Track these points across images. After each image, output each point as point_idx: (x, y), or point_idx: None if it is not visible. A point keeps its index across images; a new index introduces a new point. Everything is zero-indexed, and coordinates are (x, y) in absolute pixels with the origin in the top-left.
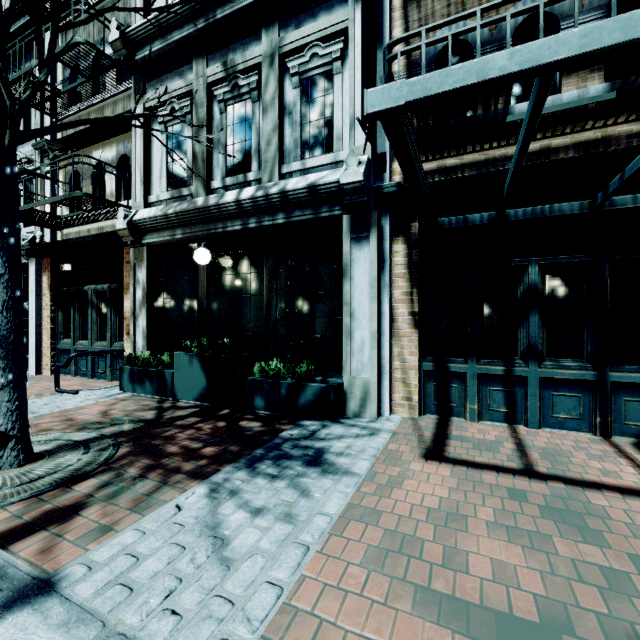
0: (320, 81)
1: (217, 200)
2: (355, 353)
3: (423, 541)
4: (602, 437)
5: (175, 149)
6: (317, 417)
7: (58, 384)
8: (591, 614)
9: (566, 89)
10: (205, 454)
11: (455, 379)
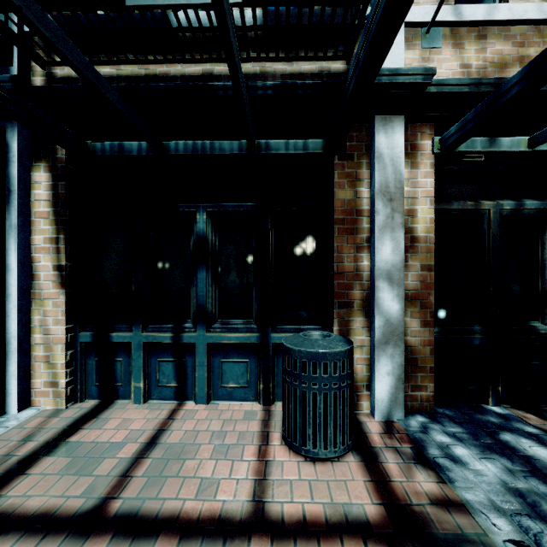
0: None
1: None
2: None
3: None
4: (265, 405)
5: None
6: None
7: None
8: None
9: None
10: None
11: (121, 351)
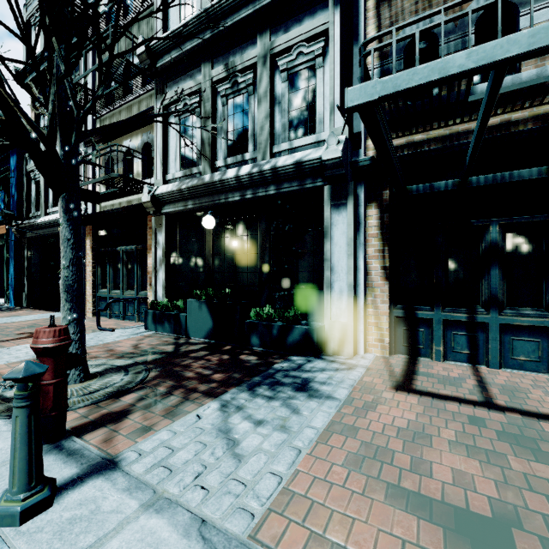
0: (305, 75)
1: (220, 176)
2: (334, 301)
3: (394, 452)
4: None
5: (187, 136)
6: (303, 353)
7: (99, 323)
8: (539, 516)
9: (525, 68)
10: (215, 379)
11: (422, 324)
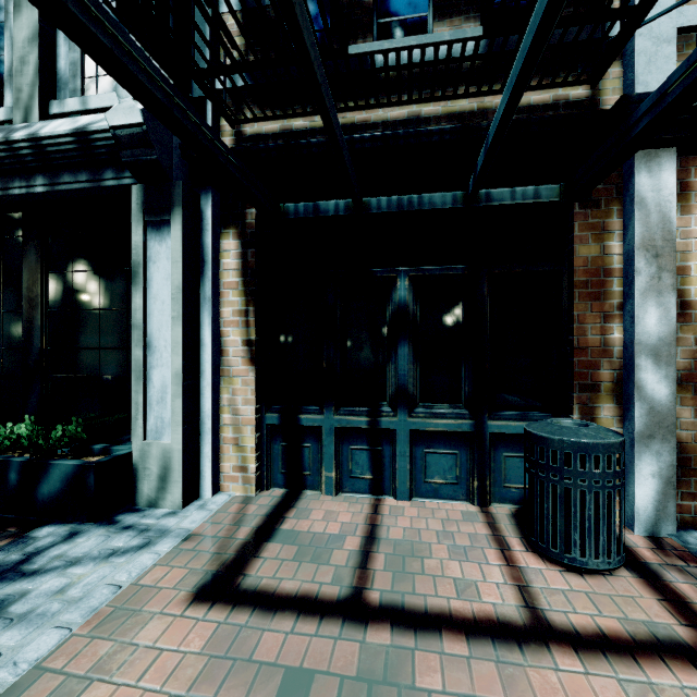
0: None
1: None
2: (153, 405)
3: None
4: (480, 506)
5: None
6: (68, 518)
7: None
8: None
9: None
10: None
11: (309, 436)
